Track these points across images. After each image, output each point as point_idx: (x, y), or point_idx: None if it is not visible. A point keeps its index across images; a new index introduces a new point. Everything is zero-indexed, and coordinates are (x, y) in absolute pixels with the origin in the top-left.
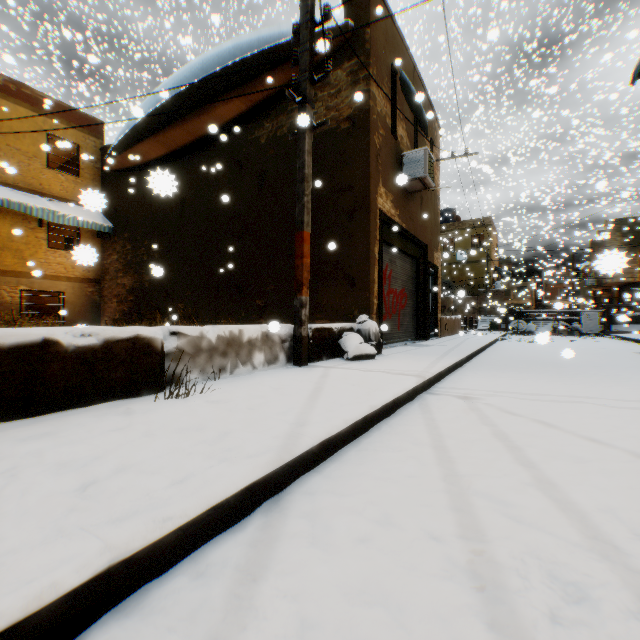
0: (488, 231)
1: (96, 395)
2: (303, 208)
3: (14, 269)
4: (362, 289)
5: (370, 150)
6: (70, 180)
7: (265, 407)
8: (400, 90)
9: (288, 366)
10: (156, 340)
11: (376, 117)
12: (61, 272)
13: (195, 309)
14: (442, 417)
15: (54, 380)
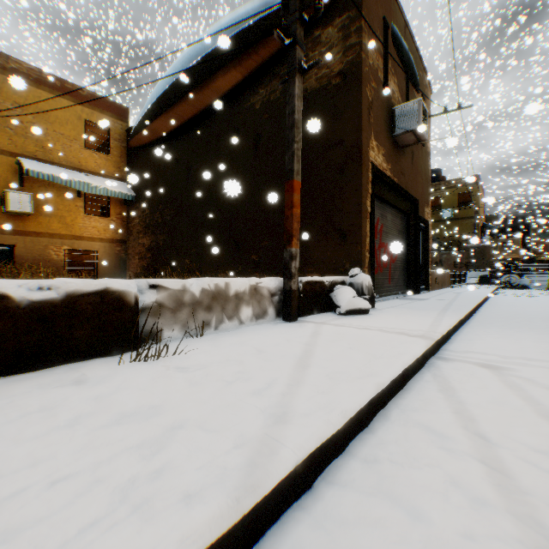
0: (475, 188)
1: (55, 356)
2: (293, 156)
3: (59, 232)
4: (353, 242)
5: (362, 102)
6: (102, 158)
7: (239, 380)
8: (392, 45)
9: (277, 321)
10: (129, 294)
11: (368, 70)
12: (95, 234)
13: (199, 264)
14: (471, 399)
15: (2, 340)
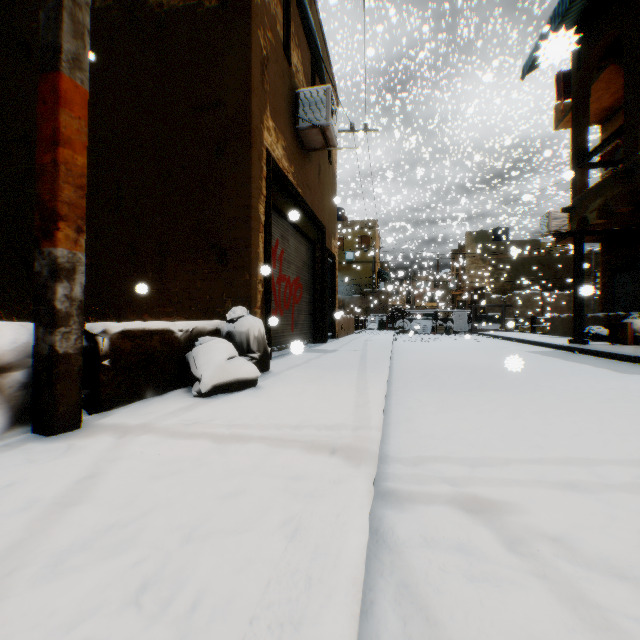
0: (374, 233)
1: None
2: (59, 12)
3: None
4: (239, 267)
5: (251, 48)
6: None
7: None
8: (295, 4)
9: (13, 437)
10: None
11: (261, 5)
12: None
13: None
14: None
15: None
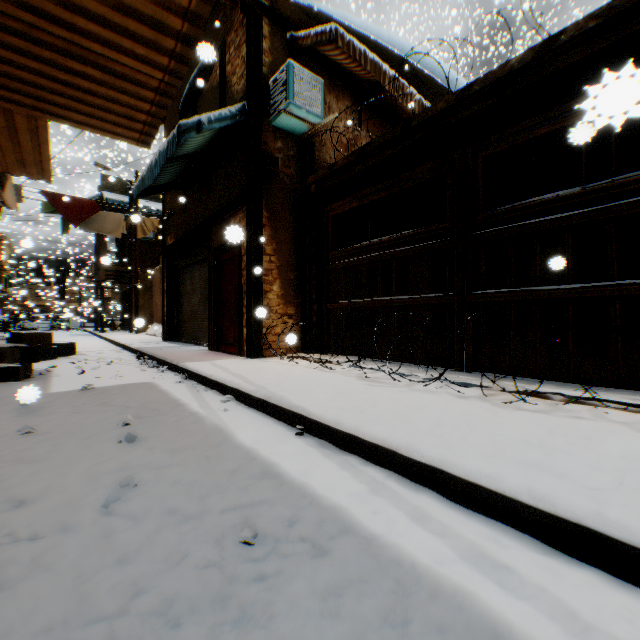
0: (3, 245)
1: None
2: None
3: None
4: None
5: None
6: None
7: None
8: None
9: None
10: None
11: None
12: None
13: None
14: None
15: None
